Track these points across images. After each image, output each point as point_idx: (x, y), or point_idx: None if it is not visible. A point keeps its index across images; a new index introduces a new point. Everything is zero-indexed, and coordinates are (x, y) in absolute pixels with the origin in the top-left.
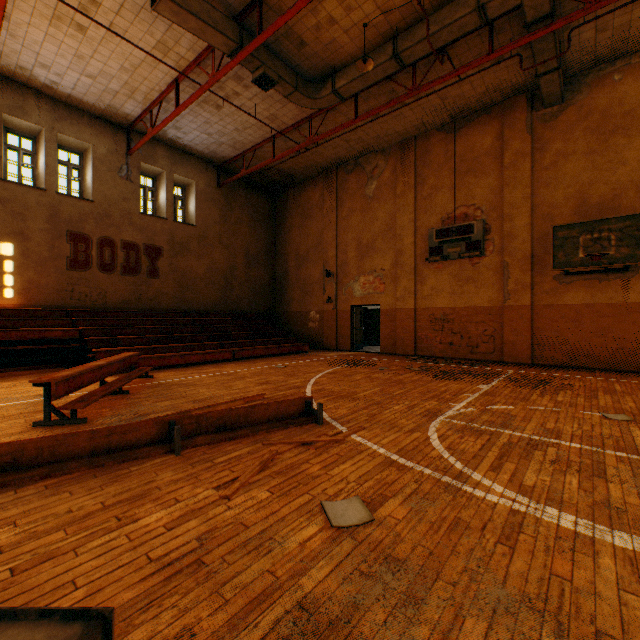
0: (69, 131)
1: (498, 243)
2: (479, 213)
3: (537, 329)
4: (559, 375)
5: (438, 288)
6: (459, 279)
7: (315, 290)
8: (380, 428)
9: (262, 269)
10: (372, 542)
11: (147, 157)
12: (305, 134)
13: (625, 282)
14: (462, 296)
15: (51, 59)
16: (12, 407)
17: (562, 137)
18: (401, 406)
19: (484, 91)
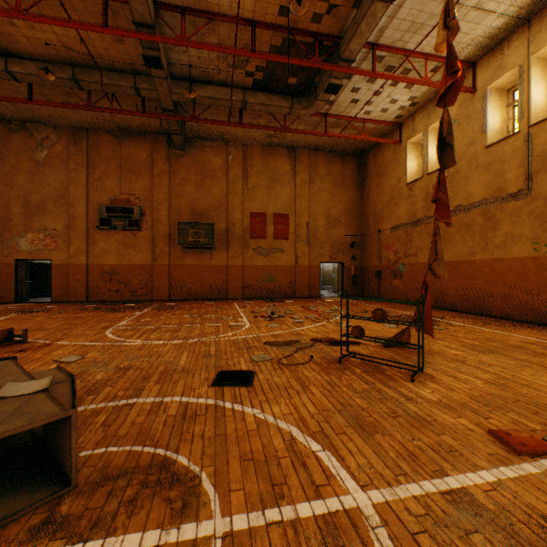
0: None
1: (151, 224)
2: (138, 201)
3: (173, 279)
4: (182, 304)
5: (108, 250)
6: (124, 244)
7: None
8: (75, 337)
9: None
10: (86, 361)
11: None
12: None
13: (212, 254)
14: (127, 257)
15: None
16: None
17: (185, 170)
18: (86, 327)
19: (141, 124)
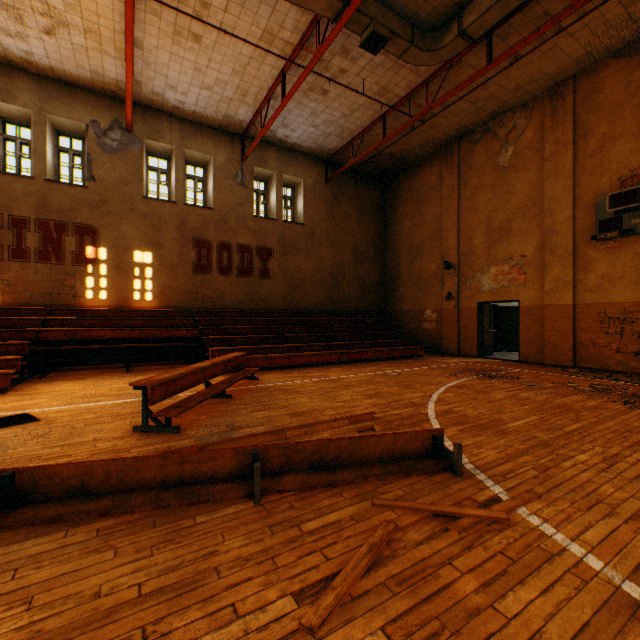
0: (194, 146)
1: None
2: None
3: None
4: None
5: (613, 276)
6: None
7: (431, 286)
8: (568, 501)
9: (370, 265)
10: None
11: (259, 161)
12: (420, 104)
13: None
14: None
15: (177, 79)
16: (129, 404)
17: None
18: (590, 455)
19: None
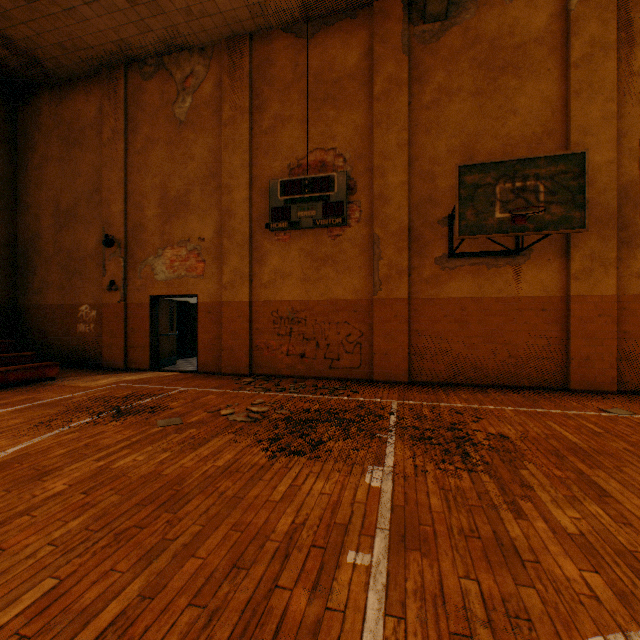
0: None
1: (367, 208)
2: (342, 162)
3: (416, 332)
4: (461, 406)
5: (285, 271)
6: (314, 258)
7: (89, 269)
8: None
9: None
10: None
11: None
12: None
13: (516, 269)
14: (319, 284)
15: None
16: None
17: (446, 67)
18: None
19: None
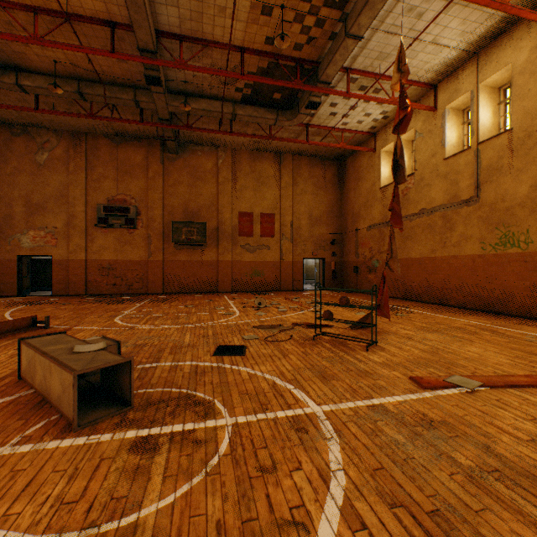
0: None
1: (146, 222)
2: (134, 201)
3: (166, 273)
4: (176, 296)
5: (106, 246)
6: (121, 241)
7: None
8: (89, 323)
9: None
10: None
11: None
12: None
13: (203, 251)
14: (123, 253)
15: None
16: None
17: (178, 172)
18: (95, 316)
19: (138, 130)
